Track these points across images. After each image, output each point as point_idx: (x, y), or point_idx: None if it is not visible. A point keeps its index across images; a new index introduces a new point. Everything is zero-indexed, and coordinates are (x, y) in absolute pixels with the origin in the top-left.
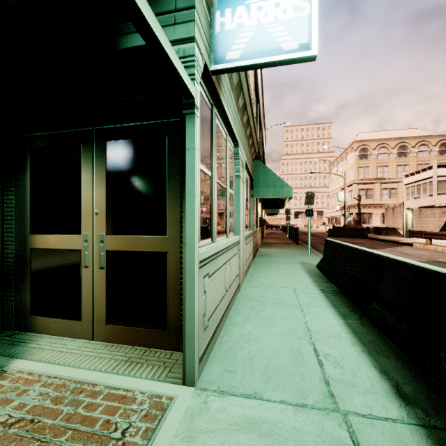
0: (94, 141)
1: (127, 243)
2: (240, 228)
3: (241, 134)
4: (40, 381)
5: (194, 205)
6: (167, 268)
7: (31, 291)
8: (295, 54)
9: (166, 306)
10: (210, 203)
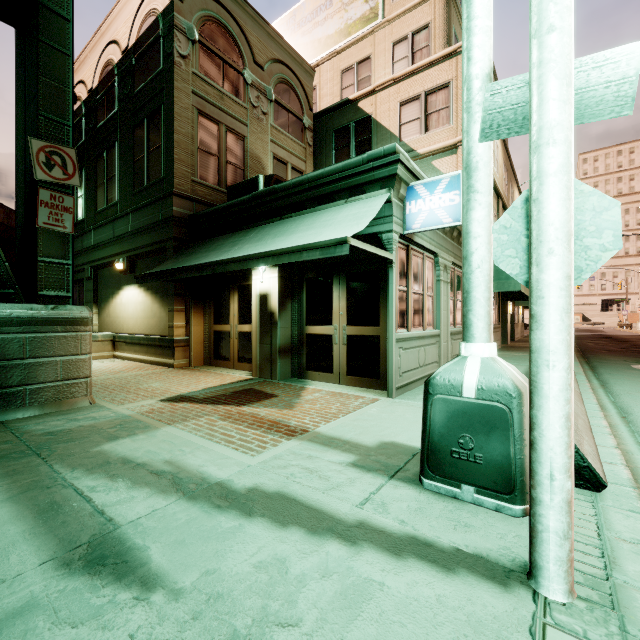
0: (340, 274)
1: (358, 331)
2: (440, 324)
3: (443, 243)
4: (324, 390)
5: (393, 311)
6: (380, 345)
7: (306, 357)
8: (451, 224)
9: (379, 366)
10: (405, 307)
